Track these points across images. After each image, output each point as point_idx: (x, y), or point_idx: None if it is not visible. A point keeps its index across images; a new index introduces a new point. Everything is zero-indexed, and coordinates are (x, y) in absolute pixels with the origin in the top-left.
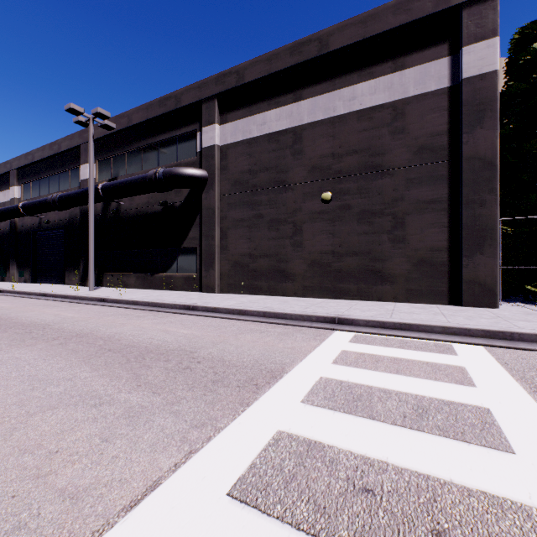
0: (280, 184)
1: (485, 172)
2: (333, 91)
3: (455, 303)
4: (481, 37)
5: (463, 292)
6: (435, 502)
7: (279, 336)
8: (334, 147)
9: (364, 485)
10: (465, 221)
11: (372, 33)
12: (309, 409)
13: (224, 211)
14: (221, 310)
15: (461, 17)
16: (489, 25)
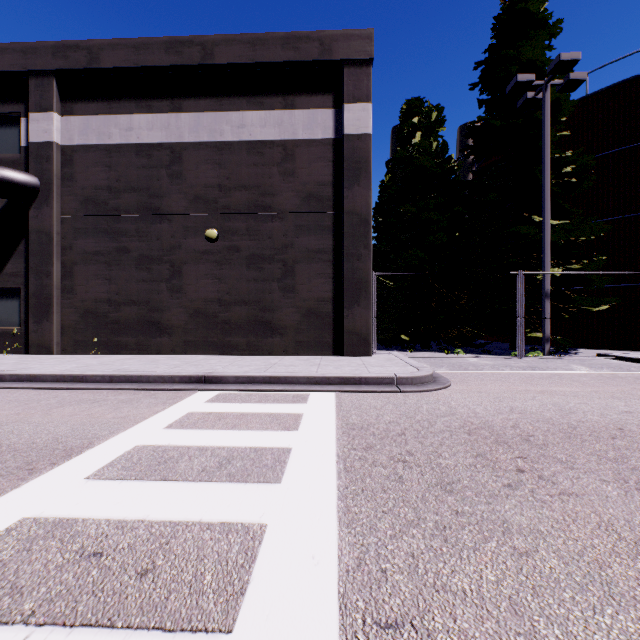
0: (154, 211)
1: (361, 228)
2: (220, 112)
3: (338, 353)
4: (358, 99)
5: (344, 342)
6: (167, 544)
7: (118, 404)
8: (221, 177)
9: (97, 550)
10: (346, 273)
11: (262, 60)
12: (90, 484)
13: (68, 239)
14: (44, 378)
15: (343, 73)
16: (364, 90)
